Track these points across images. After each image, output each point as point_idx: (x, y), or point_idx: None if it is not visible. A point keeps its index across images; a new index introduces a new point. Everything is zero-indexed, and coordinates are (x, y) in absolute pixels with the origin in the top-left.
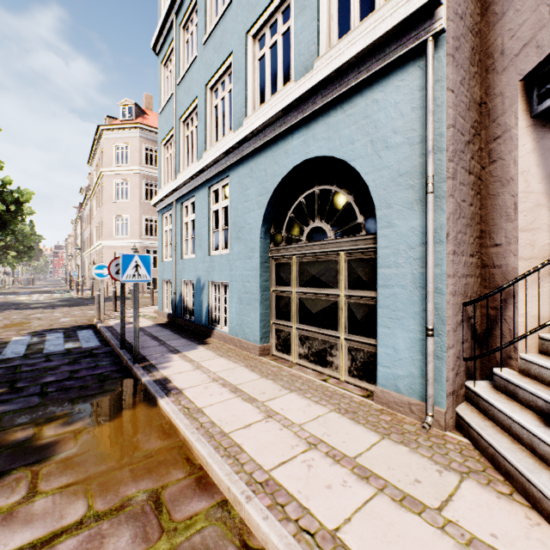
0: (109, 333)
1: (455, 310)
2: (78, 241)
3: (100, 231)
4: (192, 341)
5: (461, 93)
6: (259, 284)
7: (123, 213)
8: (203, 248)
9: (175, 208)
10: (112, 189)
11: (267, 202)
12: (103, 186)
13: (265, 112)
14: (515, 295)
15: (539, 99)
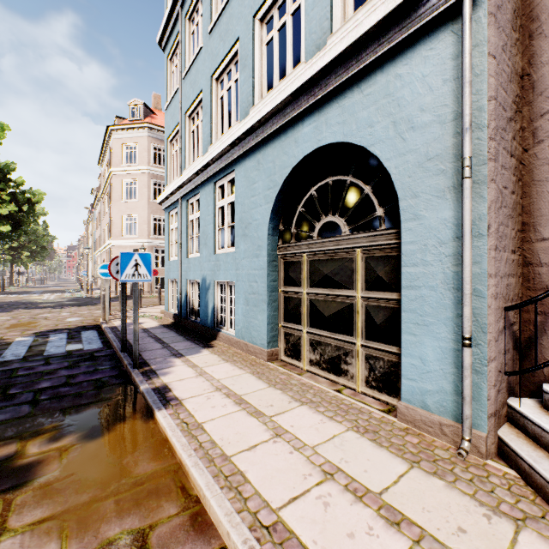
0: (112, 335)
1: (497, 316)
2: (90, 241)
3: (110, 231)
4: (197, 344)
5: (502, 60)
6: (267, 284)
7: (132, 213)
8: (208, 247)
9: (181, 205)
10: (121, 189)
11: (275, 196)
12: (112, 186)
13: (273, 97)
14: None
15: None
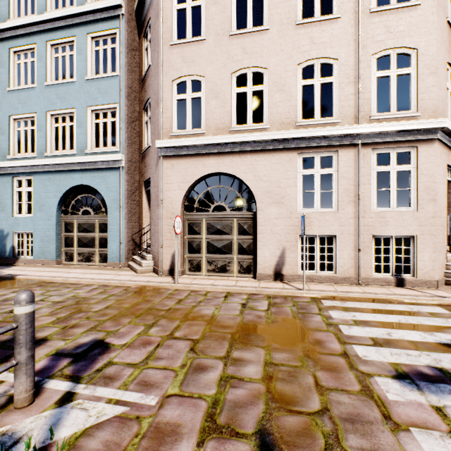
0: None
1: (128, 237)
2: None
3: None
4: (4, 266)
5: (130, 181)
6: (56, 232)
7: None
8: (7, 212)
9: None
10: None
11: (61, 196)
12: None
13: (61, 159)
14: (143, 233)
15: (147, 187)
